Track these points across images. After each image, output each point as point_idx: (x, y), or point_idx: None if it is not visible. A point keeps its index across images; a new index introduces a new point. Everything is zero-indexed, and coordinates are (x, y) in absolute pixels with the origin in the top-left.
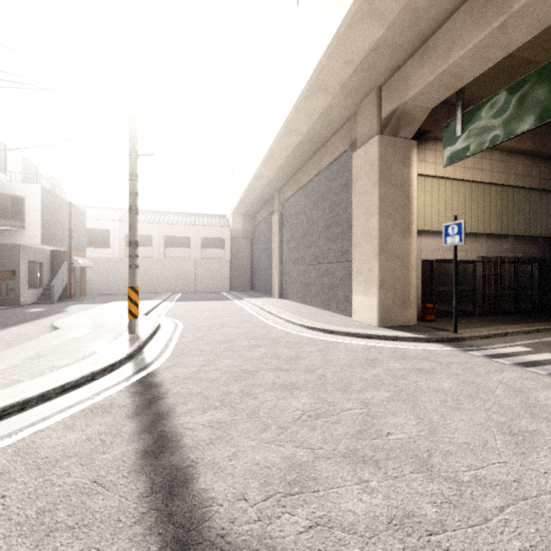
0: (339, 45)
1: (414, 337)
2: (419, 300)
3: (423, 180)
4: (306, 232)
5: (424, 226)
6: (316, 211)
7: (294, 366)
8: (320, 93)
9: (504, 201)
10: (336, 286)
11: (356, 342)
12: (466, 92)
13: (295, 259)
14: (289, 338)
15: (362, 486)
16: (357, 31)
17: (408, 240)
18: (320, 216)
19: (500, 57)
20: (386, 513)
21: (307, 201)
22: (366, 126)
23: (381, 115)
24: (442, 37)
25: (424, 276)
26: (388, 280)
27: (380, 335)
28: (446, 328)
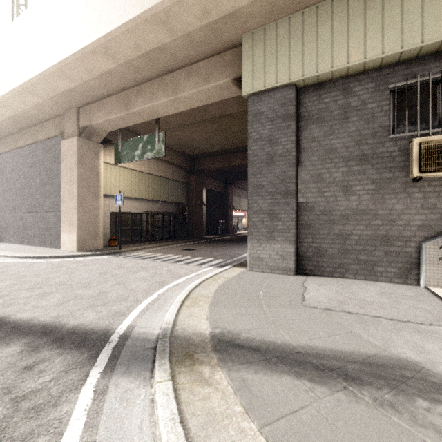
0: (45, 80)
1: (95, 254)
2: (109, 235)
3: (110, 166)
4: (23, 186)
5: (111, 193)
6: (33, 171)
7: (4, 274)
8: (33, 95)
9: (156, 183)
10: (50, 228)
11: (57, 260)
12: (131, 126)
13: (12, 207)
14: (2, 264)
15: (31, 292)
16: (57, 79)
17: (98, 201)
18: (37, 176)
19: (133, 124)
20: (38, 294)
21: (25, 161)
22: (70, 127)
23: (80, 125)
24: (108, 103)
25: (112, 221)
26: (84, 223)
27: (75, 255)
28: (118, 249)
